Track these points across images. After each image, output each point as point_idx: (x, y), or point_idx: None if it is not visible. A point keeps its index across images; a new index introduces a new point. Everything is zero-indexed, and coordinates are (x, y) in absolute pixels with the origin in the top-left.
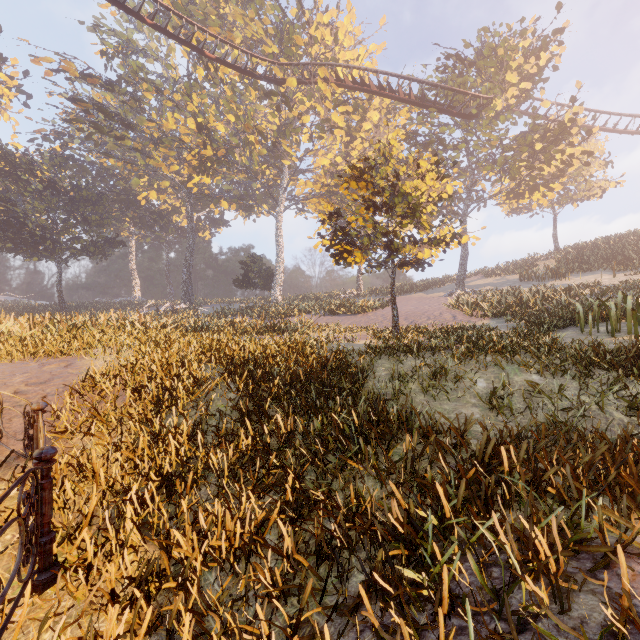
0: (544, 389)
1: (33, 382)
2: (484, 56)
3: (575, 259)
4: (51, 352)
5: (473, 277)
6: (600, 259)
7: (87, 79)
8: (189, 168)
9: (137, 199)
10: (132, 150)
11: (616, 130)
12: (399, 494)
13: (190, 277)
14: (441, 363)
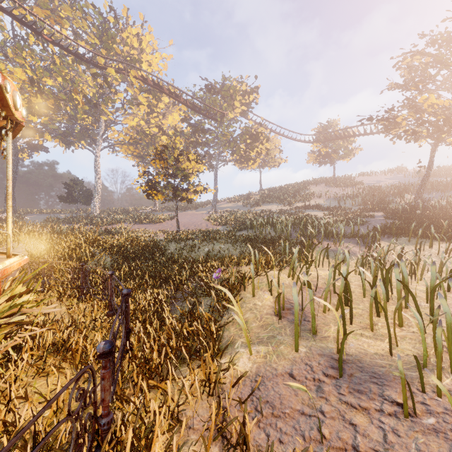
0: (224, 249)
1: None
2: (224, 90)
3: (267, 196)
4: None
5: (222, 202)
6: (275, 197)
7: None
8: None
9: None
10: None
11: (284, 136)
12: (177, 268)
13: (13, 192)
14: (194, 243)
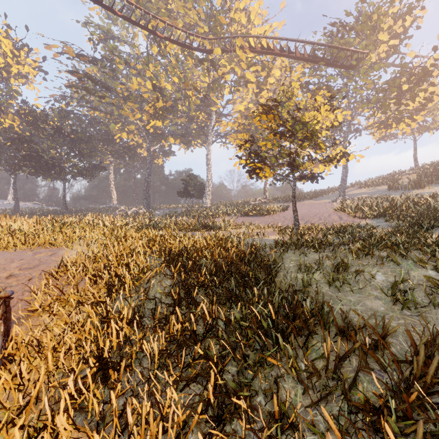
0: None
1: (25, 267)
2: (361, 21)
3: (432, 173)
4: (44, 244)
5: (350, 188)
6: None
7: (80, 58)
8: (147, 116)
9: (114, 138)
10: (110, 105)
11: None
12: (333, 423)
13: (148, 190)
14: (341, 257)
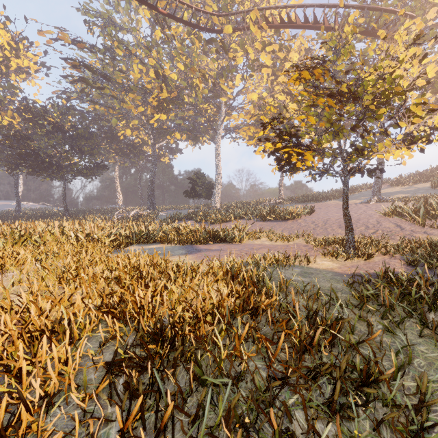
0: None
1: None
2: None
3: None
4: None
5: None
6: None
7: (77, 45)
8: (151, 109)
9: (118, 135)
10: (112, 99)
11: None
12: None
13: (153, 190)
14: None
